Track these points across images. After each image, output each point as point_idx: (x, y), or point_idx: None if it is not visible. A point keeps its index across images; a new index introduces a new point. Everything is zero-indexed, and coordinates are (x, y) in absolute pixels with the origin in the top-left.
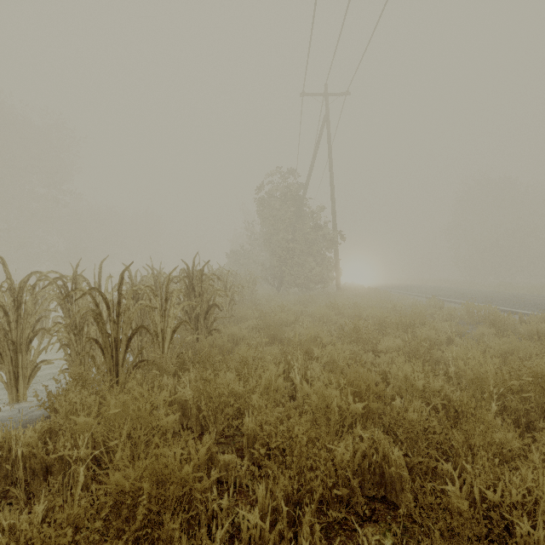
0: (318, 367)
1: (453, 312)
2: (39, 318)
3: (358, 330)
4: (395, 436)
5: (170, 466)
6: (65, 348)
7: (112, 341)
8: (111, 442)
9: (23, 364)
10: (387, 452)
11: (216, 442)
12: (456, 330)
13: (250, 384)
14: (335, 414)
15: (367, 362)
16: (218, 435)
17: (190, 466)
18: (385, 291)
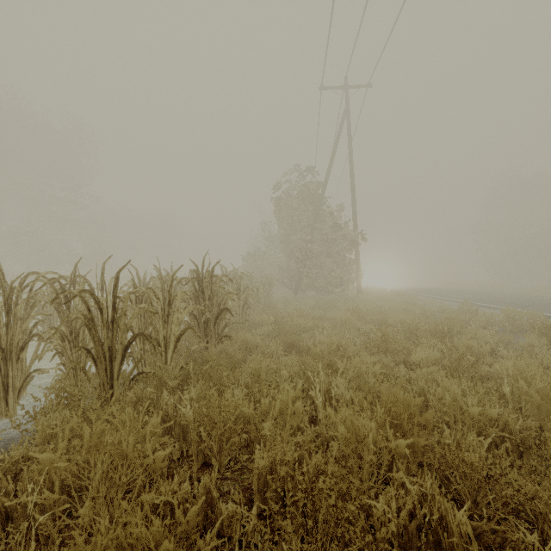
0: (342, 383)
1: (491, 319)
2: (36, 322)
3: (387, 339)
4: (447, 481)
5: (144, 540)
6: (61, 356)
7: (106, 351)
8: (84, 484)
9: (13, 374)
10: (445, 514)
11: (221, 477)
12: (498, 340)
13: (262, 406)
14: (371, 453)
15: (401, 378)
16: (223, 468)
17: (170, 543)
18: (410, 295)
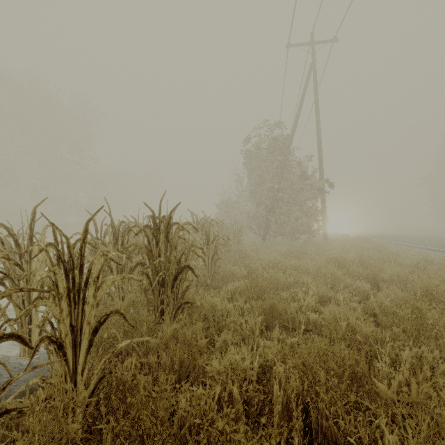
0: None
1: None
2: None
3: (420, 317)
4: None
5: None
6: None
7: None
8: None
9: None
10: None
11: None
12: None
13: None
14: None
15: None
16: None
17: None
18: (381, 242)
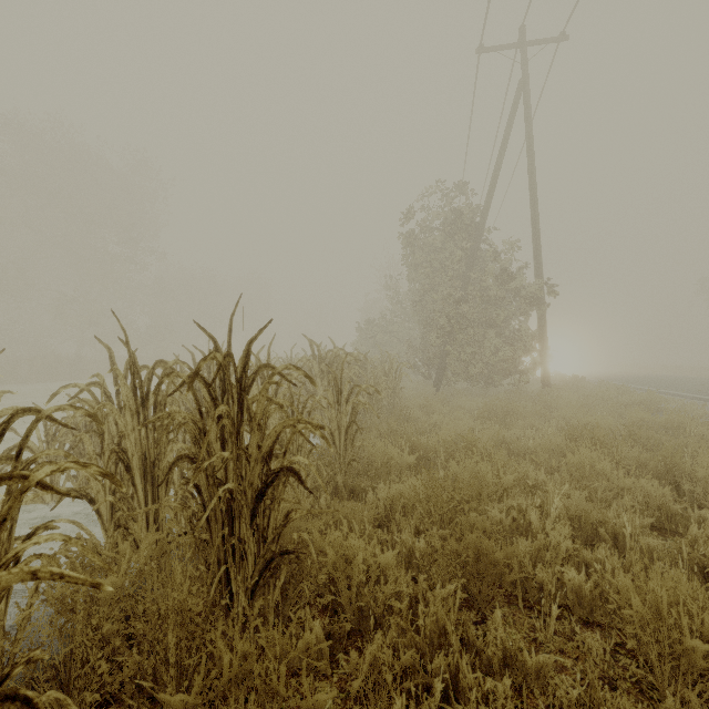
0: None
1: None
2: None
3: None
4: None
5: None
6: None
7: None
8: None
9: None
10: None
11: None
12: None
13: None
14: None
15: None
16: None
17: None
18: (650, 392)
